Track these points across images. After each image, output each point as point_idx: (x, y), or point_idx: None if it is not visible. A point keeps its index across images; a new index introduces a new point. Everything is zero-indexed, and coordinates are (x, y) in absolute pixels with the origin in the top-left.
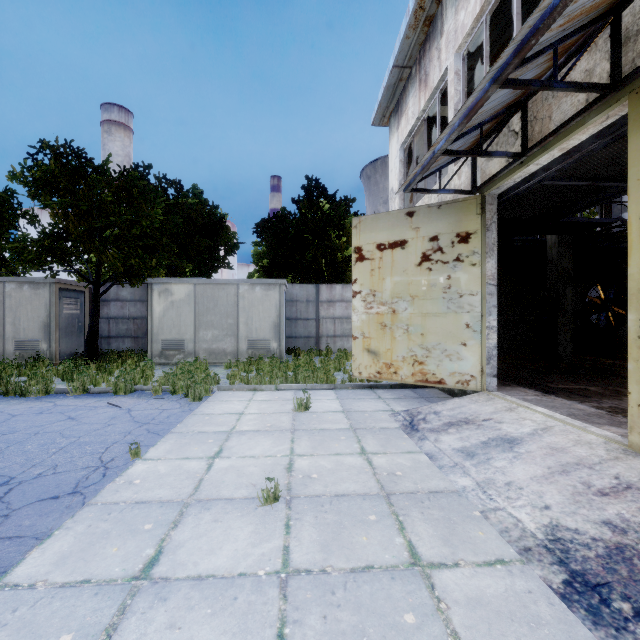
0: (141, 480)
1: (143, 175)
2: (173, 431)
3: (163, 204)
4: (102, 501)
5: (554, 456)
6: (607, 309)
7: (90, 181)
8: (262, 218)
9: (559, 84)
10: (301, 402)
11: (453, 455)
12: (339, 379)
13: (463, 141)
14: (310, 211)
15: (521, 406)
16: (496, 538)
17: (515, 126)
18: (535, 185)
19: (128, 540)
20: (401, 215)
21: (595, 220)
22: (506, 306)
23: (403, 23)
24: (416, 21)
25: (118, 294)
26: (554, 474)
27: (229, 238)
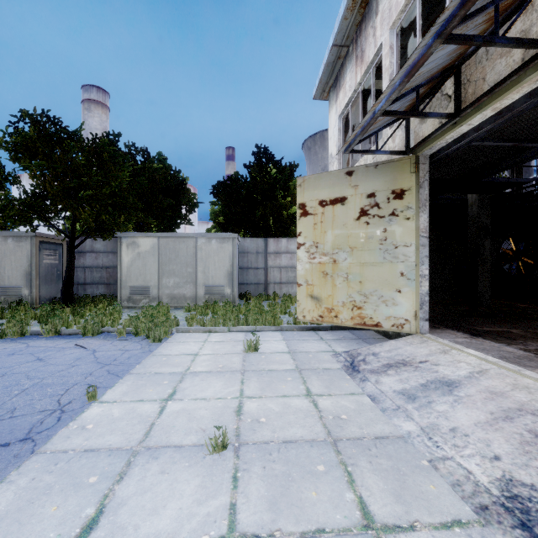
0: (94, 425)
1: (113, 142)
2: (131, 372)
3: (131, 168)
4: (51, 449)
5: (494, 401)
6: (518, 259)
7: (64, 146)
8: (218, 180)
9: (500, 39)
10: (251, 344)
11: (395, 397)
12: (285, 321)
13: (400, 104)
14: (259, 174)
15: (454, 349)
16: (449, 493)
17: (448, 90)
18: (465, 145)
19: (70, 496)
20: (341, 174)
21: (513, 180)
22: (430, 257)
23: (342, 5)
24: (353, 3)
25: (93, 246)
26: (498, 420)
27: (190, 198)
